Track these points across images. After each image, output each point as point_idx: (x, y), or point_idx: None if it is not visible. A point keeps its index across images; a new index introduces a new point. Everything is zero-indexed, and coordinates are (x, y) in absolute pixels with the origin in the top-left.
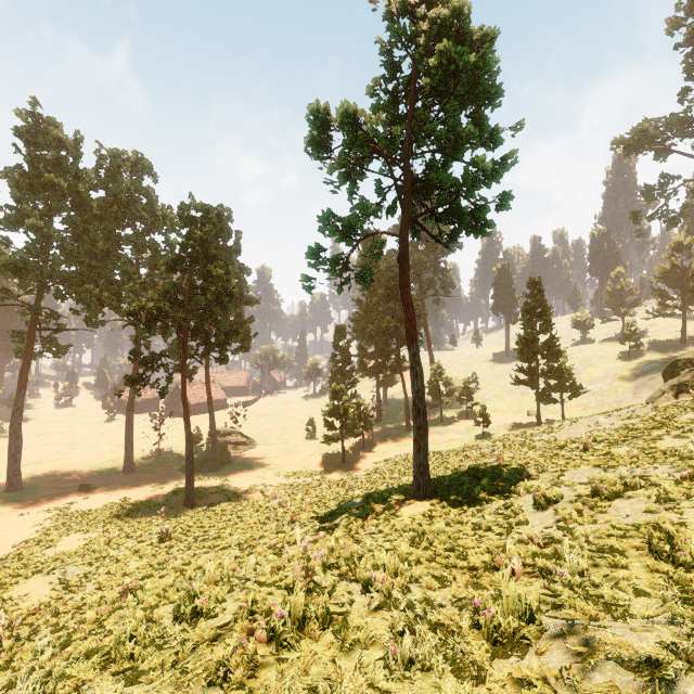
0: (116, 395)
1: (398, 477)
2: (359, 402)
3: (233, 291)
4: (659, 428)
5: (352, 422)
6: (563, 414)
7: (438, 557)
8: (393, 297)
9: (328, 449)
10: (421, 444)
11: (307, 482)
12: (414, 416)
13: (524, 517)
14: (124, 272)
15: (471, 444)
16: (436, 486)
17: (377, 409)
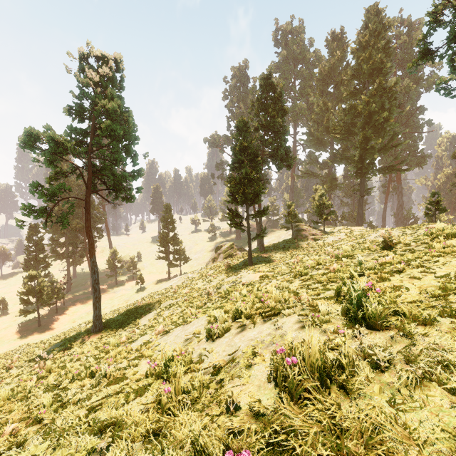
0: None
1: (85, 326)
2: (53, 281)
3: None
4: (200, 279)
5: (47, 296)
6: (181, 272)
7: (100, 347)
8: (81, 206)
9: (23, 320)
10: (97, 305)
11: (5, 348)
12: (94, 292)
13: (139, 326)
14: None
15: (133, 296)
16: (106, 324)
17: (68, 282)
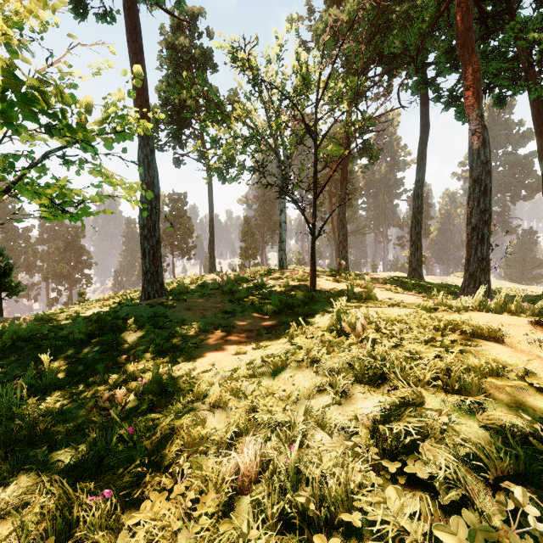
0: (46, 306)
1: None
2: None
3: (95, 263)
4: None
5: None
6: None
7: None
8: None
9: None
10: None
11: None
12: None
13: None
14: (3, 245)
15: None
16: None
17: None
